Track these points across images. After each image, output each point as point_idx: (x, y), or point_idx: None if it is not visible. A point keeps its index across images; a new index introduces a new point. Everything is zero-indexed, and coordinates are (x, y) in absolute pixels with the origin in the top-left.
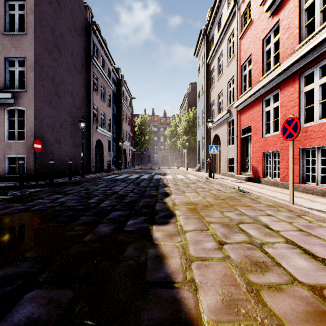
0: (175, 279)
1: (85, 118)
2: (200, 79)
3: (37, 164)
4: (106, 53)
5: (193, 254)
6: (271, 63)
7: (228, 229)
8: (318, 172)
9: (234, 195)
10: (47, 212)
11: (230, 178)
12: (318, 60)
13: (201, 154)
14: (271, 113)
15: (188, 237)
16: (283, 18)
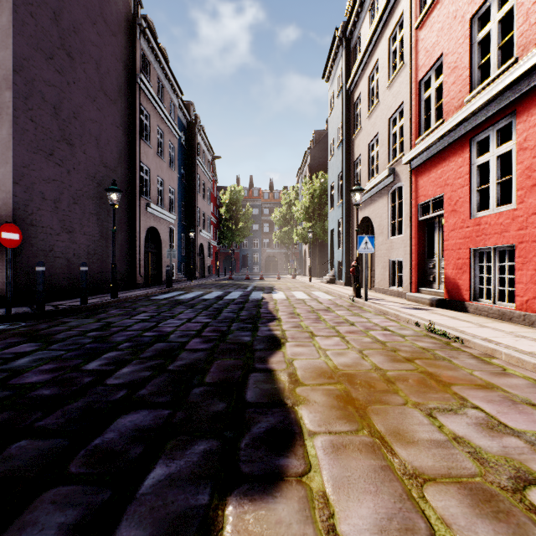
0: None
1: (125, 187)
2: (335, 119)
3: (9, 272)
4: (166, 73)
5: None
6: (492, 63)
7: (512, 535)
8: None
9: (429, 346)
10: None
11: (396, 298)
12: None
13: (337, 252)
14: (491, 167)
15: None
16: None
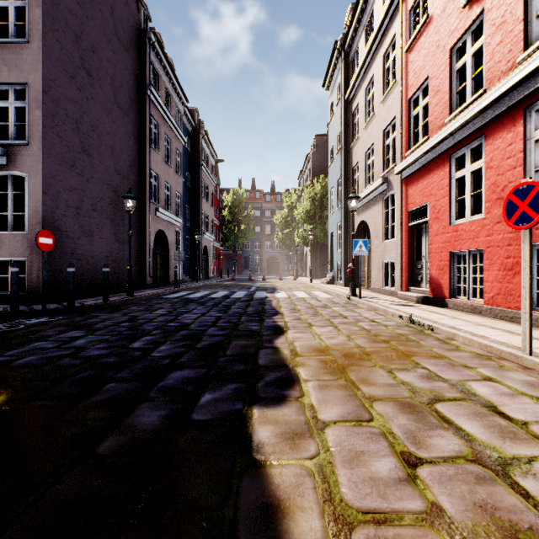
0: None
1: (136, 193)
2: (334, 127)
3: (45, 273)
4: (173, 83)
5: (351, 499)
6: (467, 91)
7: (416, 419)
8: None
9: (405, 333)
10: (42, 371)
11: (388, 296)
12: None
13: (336, 254)
14: (466, 181)
15: (332, 440)
16: (492, 5)
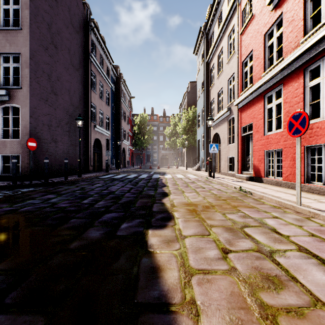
0: (172, 299)
1: (83, 116)
2: (200, 77)
3: (31, 163)
4: (104, 51)
5: (194, 265)
6: (274, 58)
7: (232, 234)
8: (324, 171)
9: (236, 196)
10: (35, 213)
11: (230, 177)
12: (324, 53)
13: (201, 153)
14: (273, 110)
15: (188, 243)
16: (287, 10)
